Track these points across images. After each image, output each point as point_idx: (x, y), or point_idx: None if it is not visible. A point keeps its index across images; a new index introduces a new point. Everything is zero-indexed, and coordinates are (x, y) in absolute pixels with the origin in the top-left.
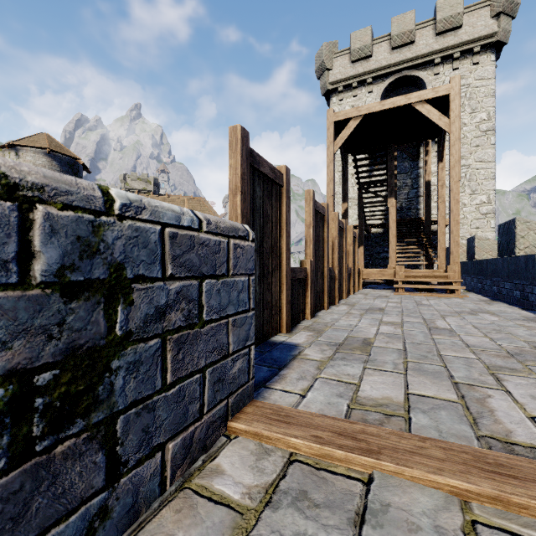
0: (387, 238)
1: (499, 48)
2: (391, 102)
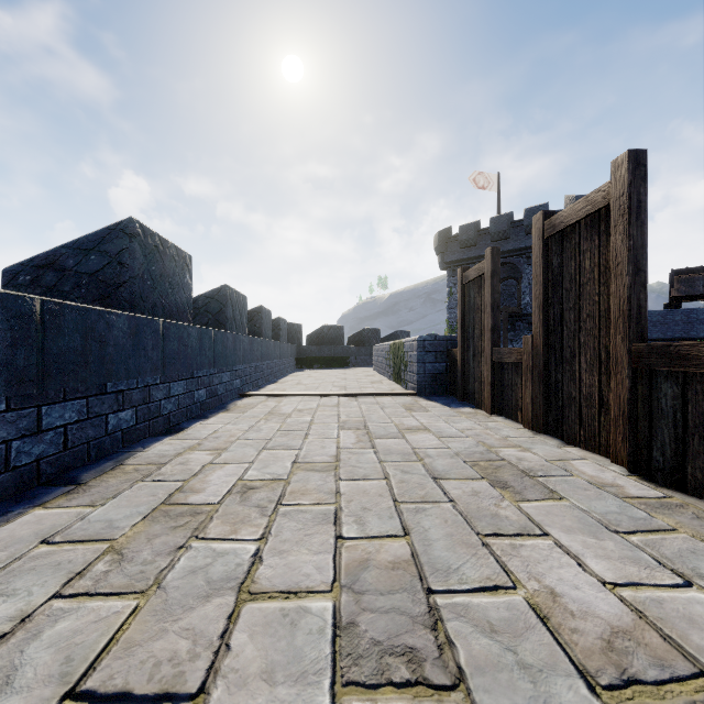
0: None
1: None
2: None
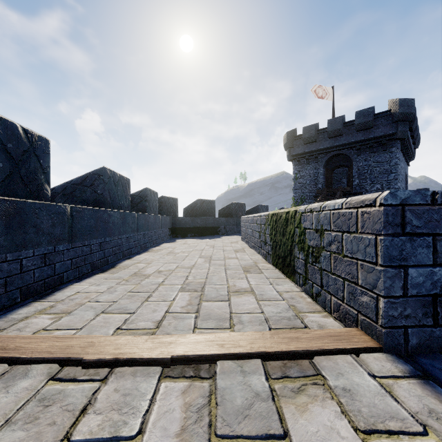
0: None
1: None
2: None
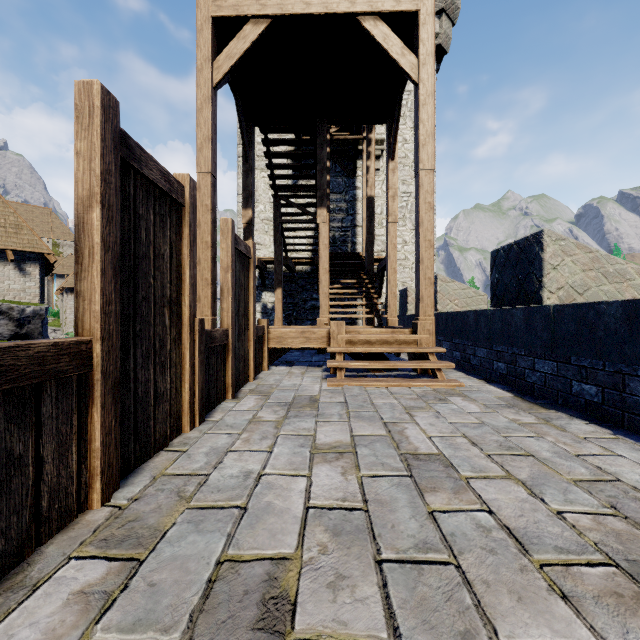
0: (316, 280)
1: (440, 56)
2: (322, 2)
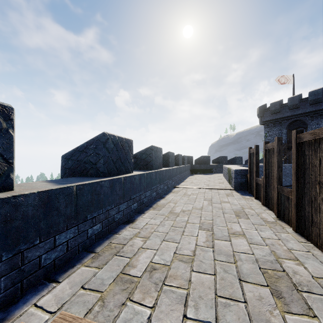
0: None
1: None
2: None
